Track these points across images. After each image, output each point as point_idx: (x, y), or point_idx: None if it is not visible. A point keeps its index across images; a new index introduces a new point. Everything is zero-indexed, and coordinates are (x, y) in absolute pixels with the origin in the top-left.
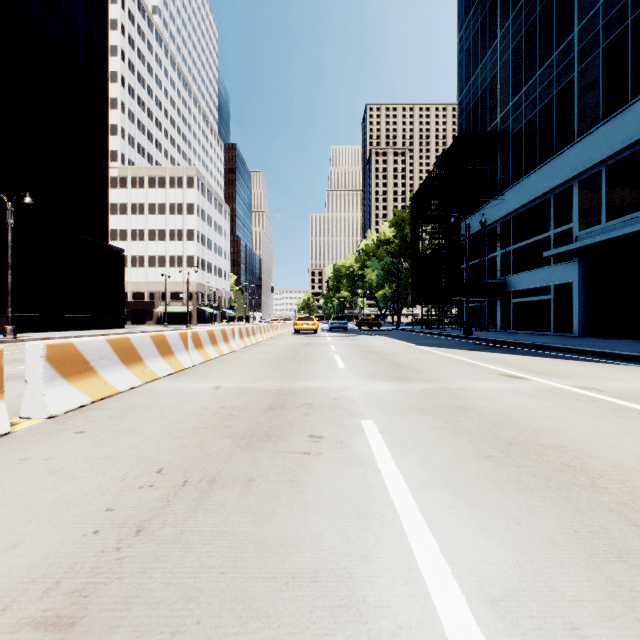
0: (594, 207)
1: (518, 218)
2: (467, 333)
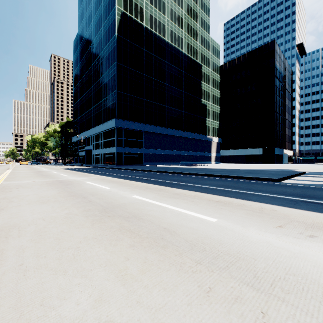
0: (86, 143)
1: (80, 141)
2: (65, 164)
